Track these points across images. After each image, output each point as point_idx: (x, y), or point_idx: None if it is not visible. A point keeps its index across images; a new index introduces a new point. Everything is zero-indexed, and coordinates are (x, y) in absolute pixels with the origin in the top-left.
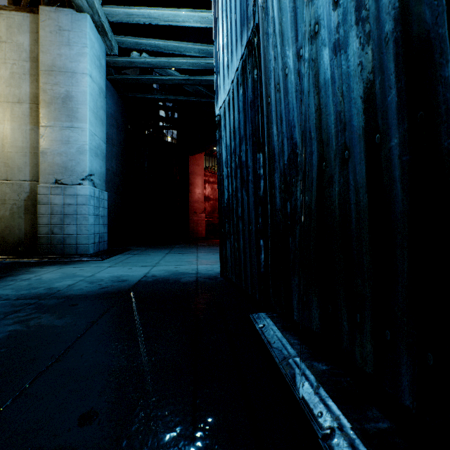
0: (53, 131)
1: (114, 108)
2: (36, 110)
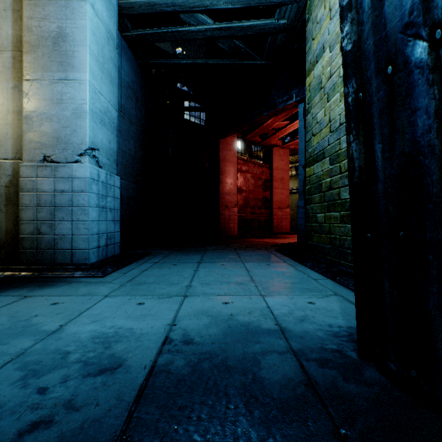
0: (41, 87)
1: (132, 77)
2: (21, 59)
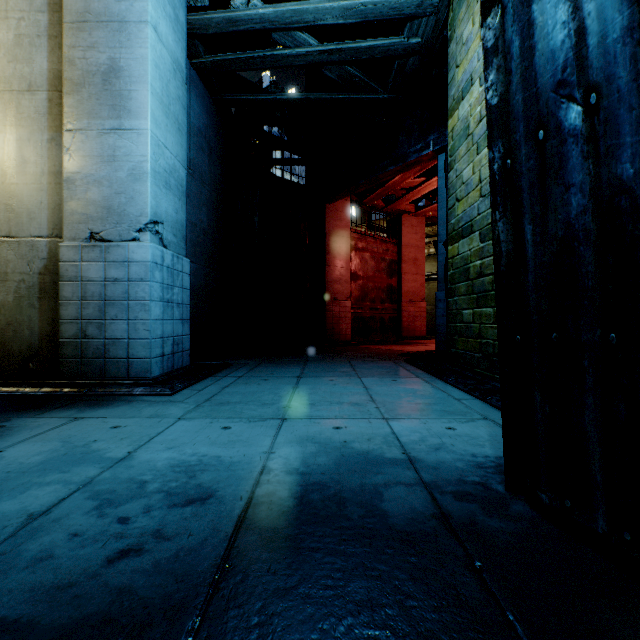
0: (87, 139)
1: (205, 120)
2: (60, 102)
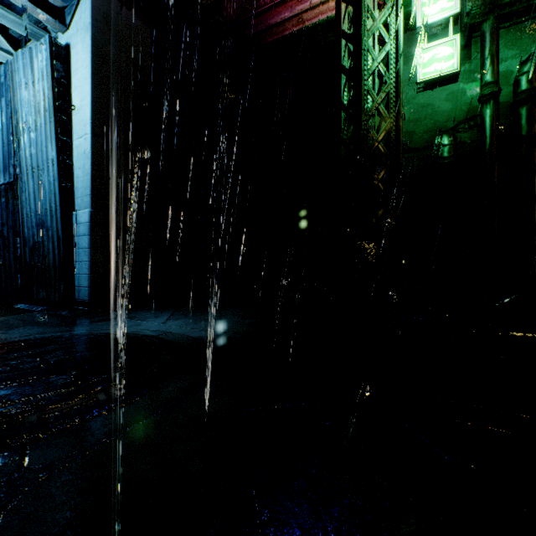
0: None
1: None
2: None
